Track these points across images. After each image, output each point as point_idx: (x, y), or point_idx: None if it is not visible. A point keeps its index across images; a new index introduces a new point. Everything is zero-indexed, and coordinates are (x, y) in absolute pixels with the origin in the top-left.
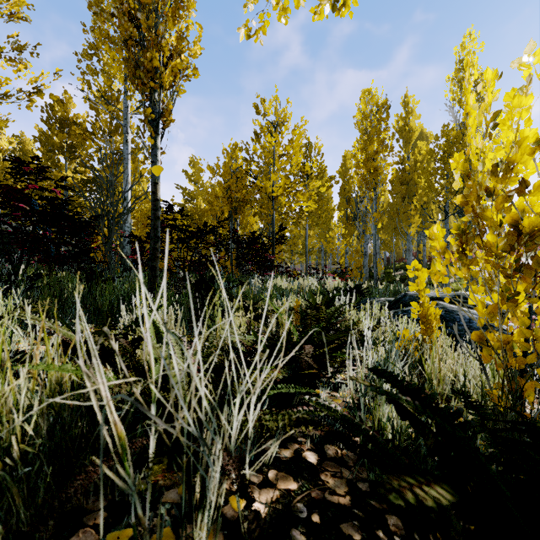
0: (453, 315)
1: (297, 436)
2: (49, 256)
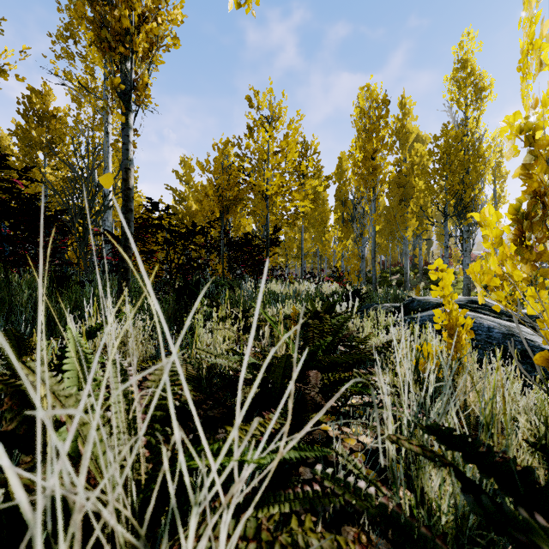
0: None
1: (300, 512)
2: (5, 256)
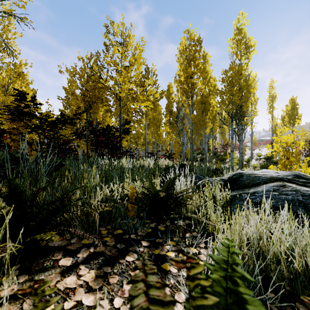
0: None
1: None
2: None
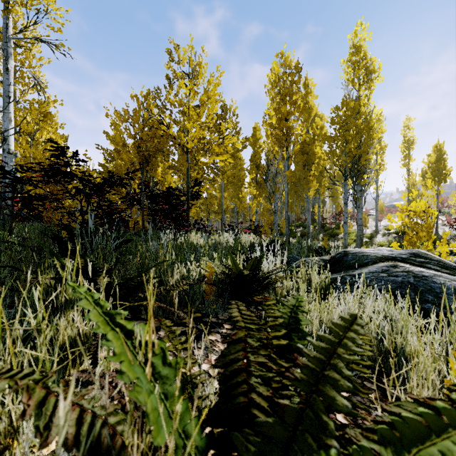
0: (428, 282)
1: None
2: None
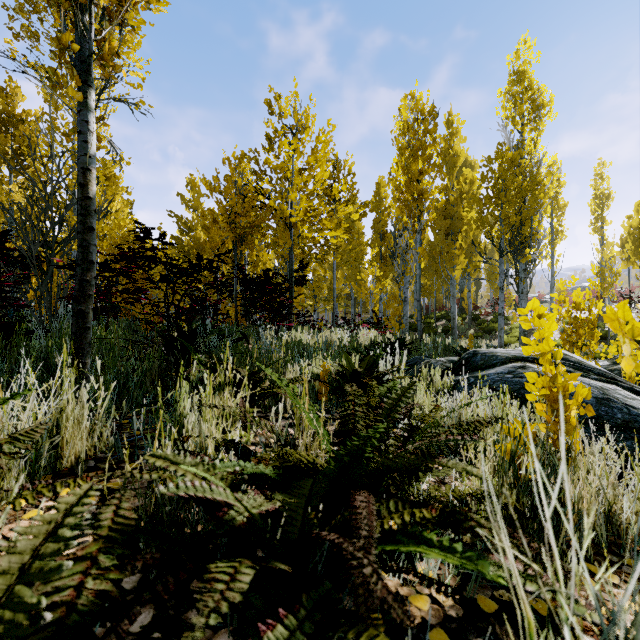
0: None
1: None
2: None
